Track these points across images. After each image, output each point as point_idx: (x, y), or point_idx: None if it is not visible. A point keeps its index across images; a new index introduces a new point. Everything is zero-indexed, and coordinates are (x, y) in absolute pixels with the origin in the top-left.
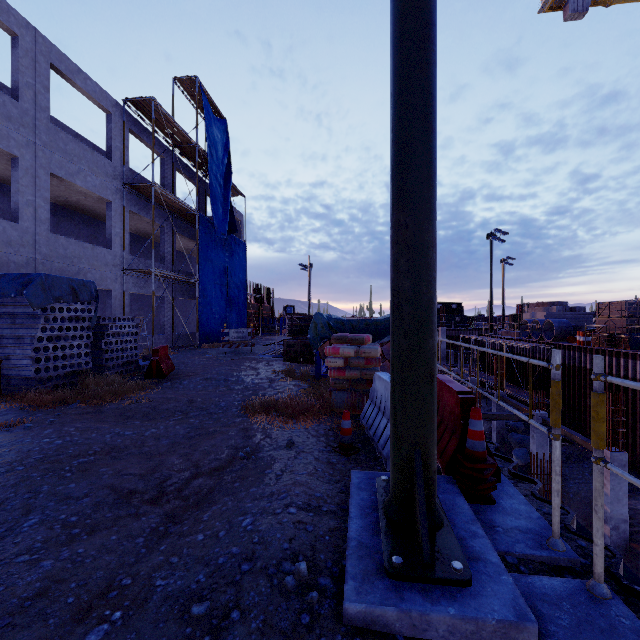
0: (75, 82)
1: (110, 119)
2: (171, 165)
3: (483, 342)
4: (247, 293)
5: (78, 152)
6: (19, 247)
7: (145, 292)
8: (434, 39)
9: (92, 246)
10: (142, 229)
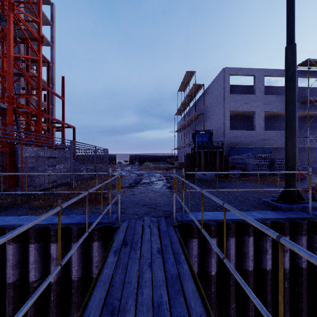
0: (273, 75)
1: None
2: None
3: None
4: None
5: (274, 99)
6: (255, 137)
7: (307, 146)
8: (291, 103)
9: (280, 131)
10: (312, 115)
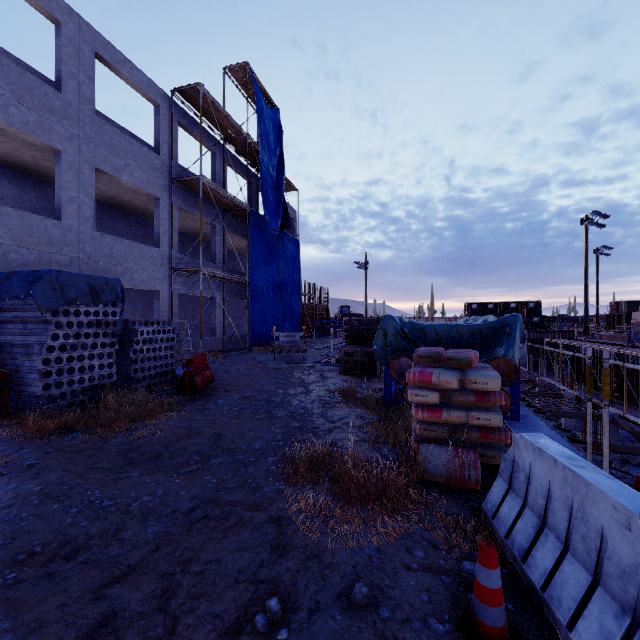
0: (121, 72)
1: (158, 111)
2: (222, 159)
3: (575, 347)
4: (301, 293)
5: (124, 146)
6: (62, 246)
7: (195, 293)
8: None
9: (139, 245)
10: (195, 229)
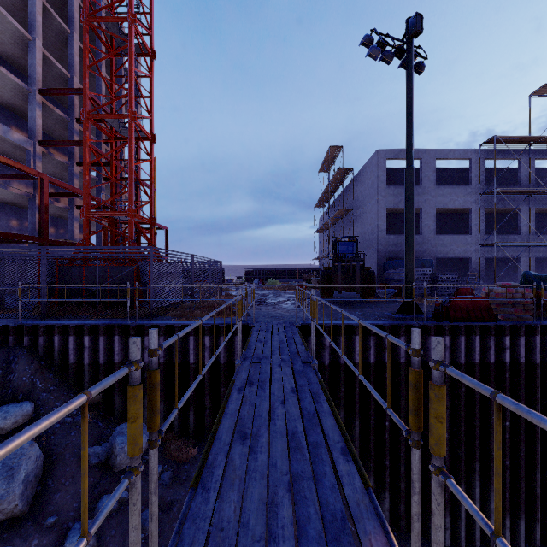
0: (448, 158)
1: (470, 162)
2: (528, 160)
3: None
4: None
5: (449, 191)
6: (422, 244)
7: (499, 256)
8: (408, 222)
9: (458, 236)
10: (513, 210)
